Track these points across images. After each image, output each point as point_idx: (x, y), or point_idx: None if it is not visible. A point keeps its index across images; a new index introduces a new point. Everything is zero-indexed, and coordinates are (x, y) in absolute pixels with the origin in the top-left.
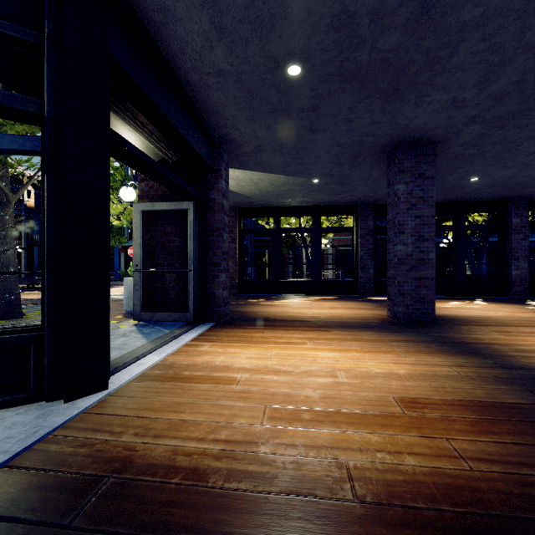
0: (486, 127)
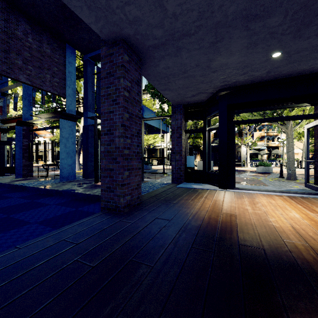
0: None
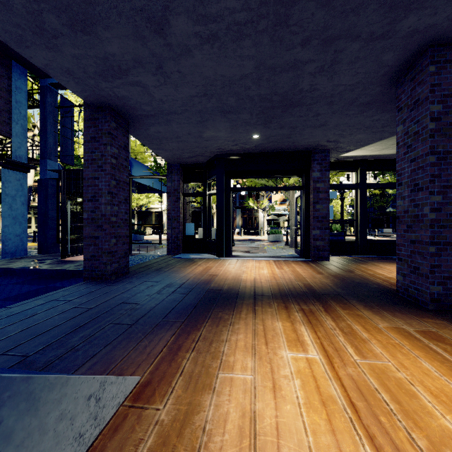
0: (424, 5)
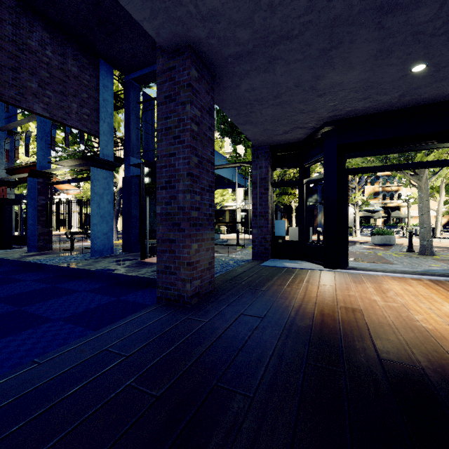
0: None
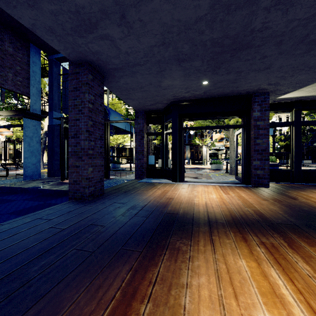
0: None
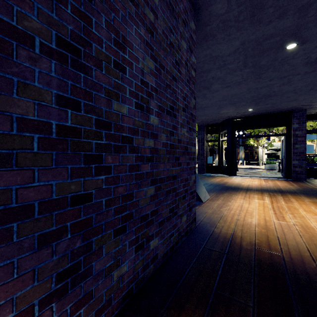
0: None
